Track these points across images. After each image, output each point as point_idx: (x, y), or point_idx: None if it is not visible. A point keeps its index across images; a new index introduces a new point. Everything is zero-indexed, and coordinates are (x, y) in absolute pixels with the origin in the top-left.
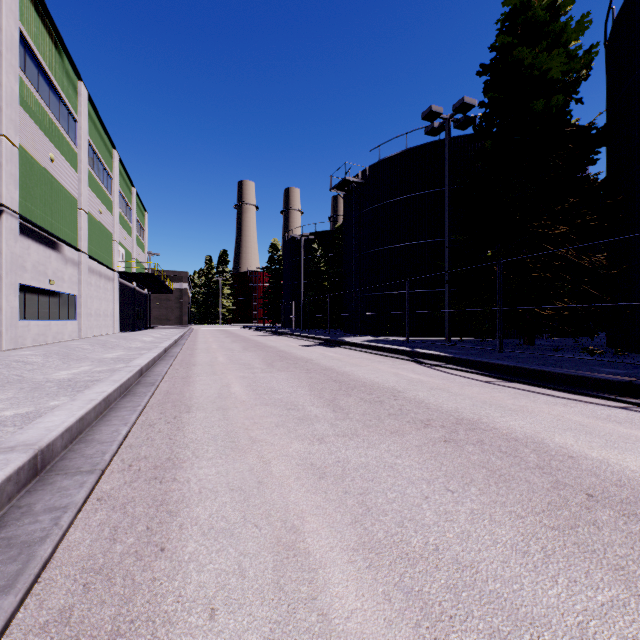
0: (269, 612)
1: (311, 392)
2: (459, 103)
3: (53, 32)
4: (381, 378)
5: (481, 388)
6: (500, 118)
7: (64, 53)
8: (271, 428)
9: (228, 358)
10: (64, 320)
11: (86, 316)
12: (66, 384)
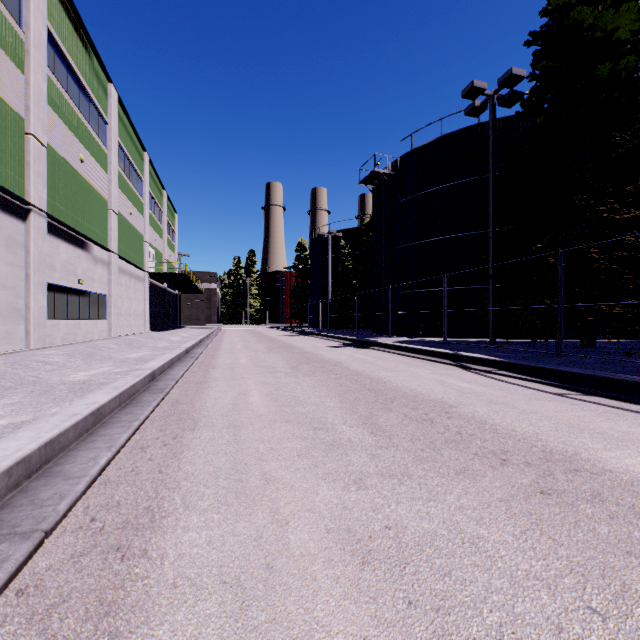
0: None
1: (342, 404)
2: (506, 75)
3: (83, 34)
4: (424, 387)
5: (555, 403)
6: (552, 92)
7: (94, 55)
8: (292, 459)
9: (251, 360)
10: (94, 319)
11: (116, 316)
12: (78, 387)
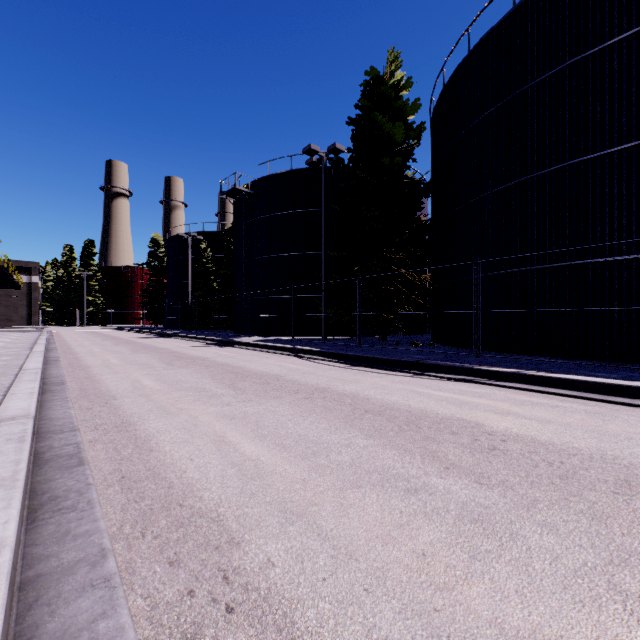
0: (218, 456)
1: (214, 381)
2: (332, 147)
3: None
4: (269, 369)
5: (337, 371)
6: (363, 162)
7: None
8: (191, 402)
9: (122, 360)
10: None
11: None
12: None
